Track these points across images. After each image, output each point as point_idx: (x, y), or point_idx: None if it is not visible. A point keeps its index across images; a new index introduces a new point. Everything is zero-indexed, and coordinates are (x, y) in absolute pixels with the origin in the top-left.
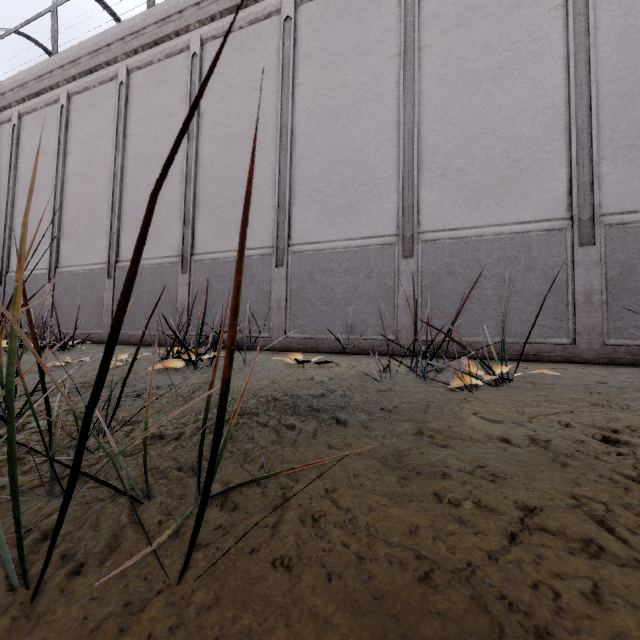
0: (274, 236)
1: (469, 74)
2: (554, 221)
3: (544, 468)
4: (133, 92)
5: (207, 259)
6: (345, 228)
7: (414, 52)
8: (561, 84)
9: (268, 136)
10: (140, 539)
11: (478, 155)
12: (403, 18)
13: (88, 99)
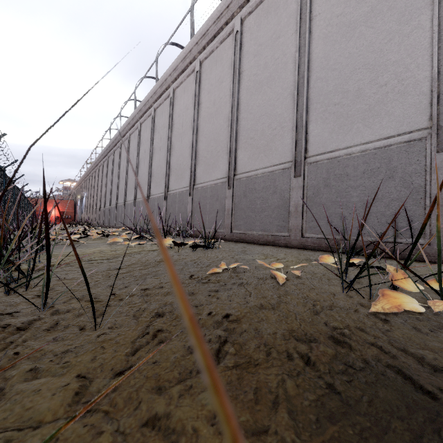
0: (432, 113)
1: None
2: None
3: None
4: (245, 35)
5: (323, 159)
6: None
7: None
8: None
9: None
10: None
11: None
12: None
13: (212, 59)
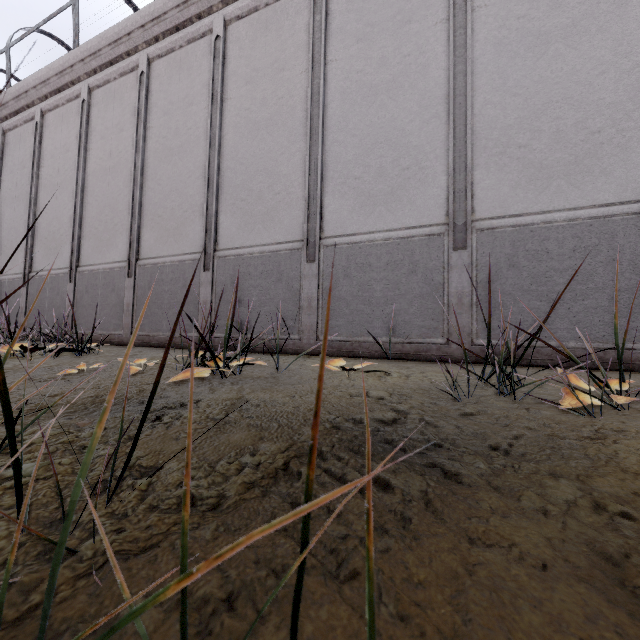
0: (304, 228)
1: (533, 35)
2: None
3: None
4: (154, 82)
5: (231, 255)
6: (385, 218)
7: (466, 14)
8: None
9: (297, 120)
10: None
11: (545, 128)
12: None
13: (109, 92)
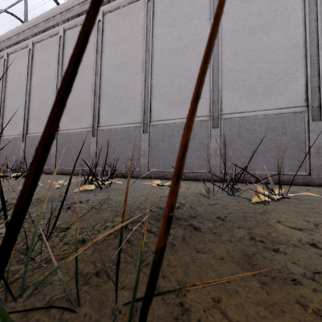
0: (142, 116)
1: (249, 28)
2: (297, 107)
3: None
4: (67, 41)
5: (106, 129)
6: (181, 112)
7: None
8: (301, 32)
9: (139, 63)
10: None
11: (254, 72)
12: None
13: (43, 45)
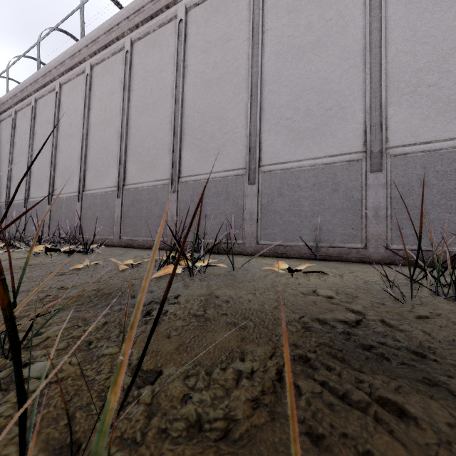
0: (246, 159)
1: None
2: None
3: None
4: (135, 57)
5: (191, 180)
6: (311, 148)
7: None
8: None
9: (240, 77)
10: None
11: (453, 69)
12: None
13: (104, 67)
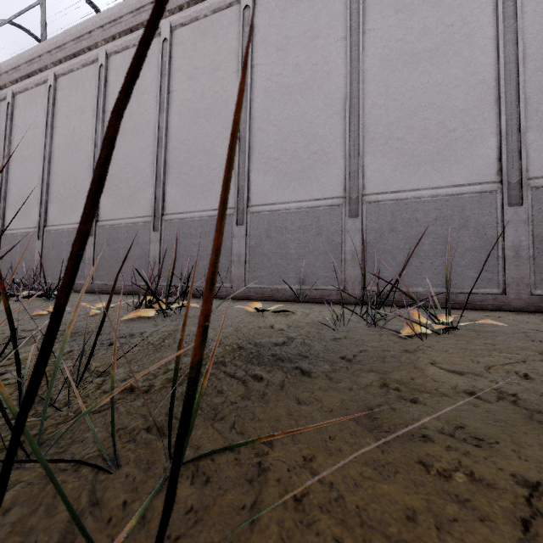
0: (235, 198)
1: (408, 54)
2: (485, 184)
3: (526, 429)
4: (111, 73)
5: (176, 219)
6: (298, 191)
7: (359, 35)
8: (491, 62)
9: (229, 111)
10: (100, 529)
11: (416, 126)
12: (349, 5)
13: (72, 80)
